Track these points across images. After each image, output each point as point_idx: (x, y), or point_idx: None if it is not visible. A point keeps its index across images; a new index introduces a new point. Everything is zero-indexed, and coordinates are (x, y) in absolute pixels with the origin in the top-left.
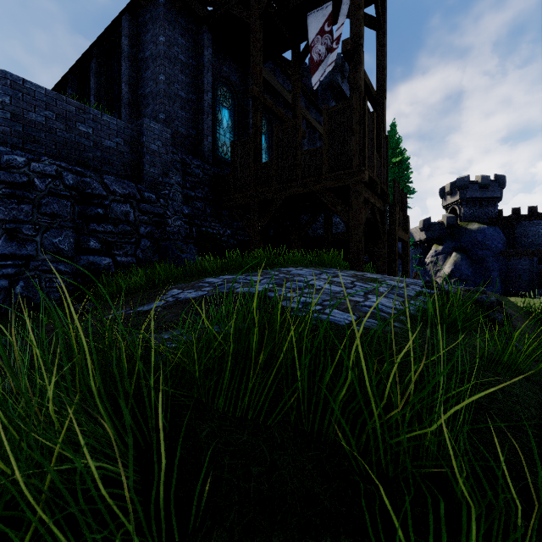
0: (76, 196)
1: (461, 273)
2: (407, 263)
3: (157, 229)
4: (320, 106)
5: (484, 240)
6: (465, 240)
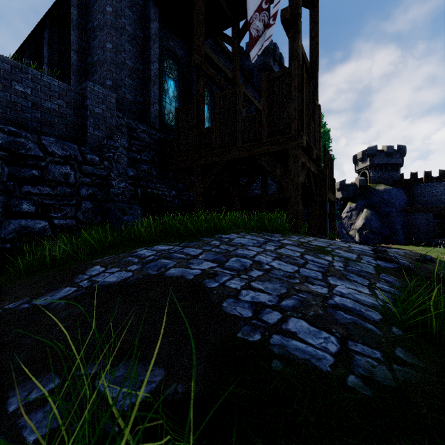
0: (7, 156)
1: (371, 226)
2: (334, 221)
3: (100, 190)
4: (255, 84)
5: (390, 198)
6: (374, 199)
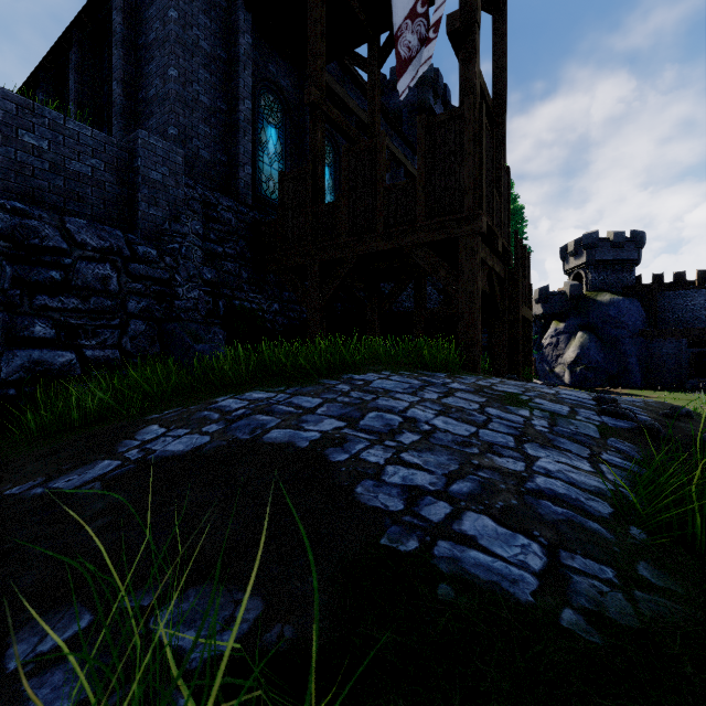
0: (10, 249)
1: (590, 360)
2: (531, 351)
3: (159, 303)
4: (405, 134)
5: (619, 315)
6: (594, 316)
